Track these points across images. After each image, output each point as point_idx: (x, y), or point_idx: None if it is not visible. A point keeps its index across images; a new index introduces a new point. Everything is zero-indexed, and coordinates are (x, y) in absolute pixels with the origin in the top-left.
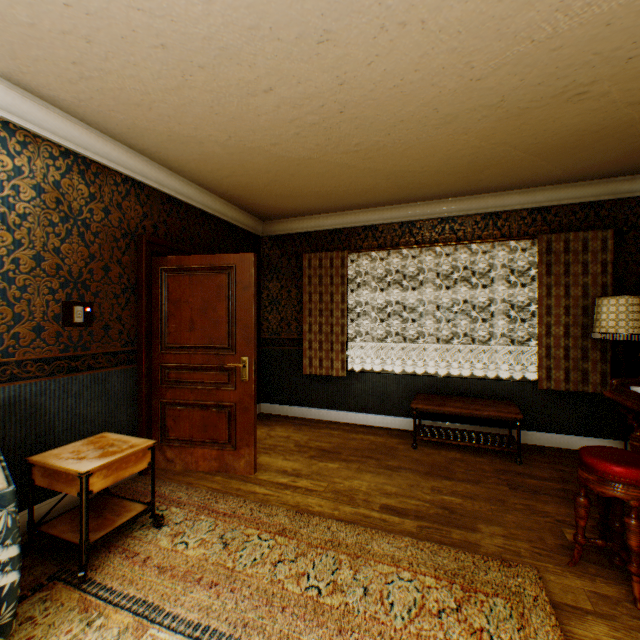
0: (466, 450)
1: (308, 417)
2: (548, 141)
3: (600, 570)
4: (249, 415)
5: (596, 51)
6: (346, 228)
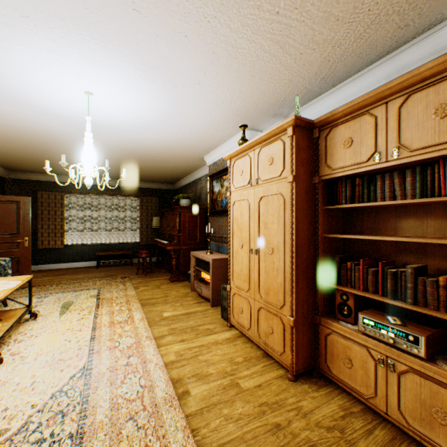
0: (117, 266)
1: (41, 269)
2: (138, 175)
3: (142, 274)
4: (29, 260)
5: (141, 168)
6: (64, 182)
